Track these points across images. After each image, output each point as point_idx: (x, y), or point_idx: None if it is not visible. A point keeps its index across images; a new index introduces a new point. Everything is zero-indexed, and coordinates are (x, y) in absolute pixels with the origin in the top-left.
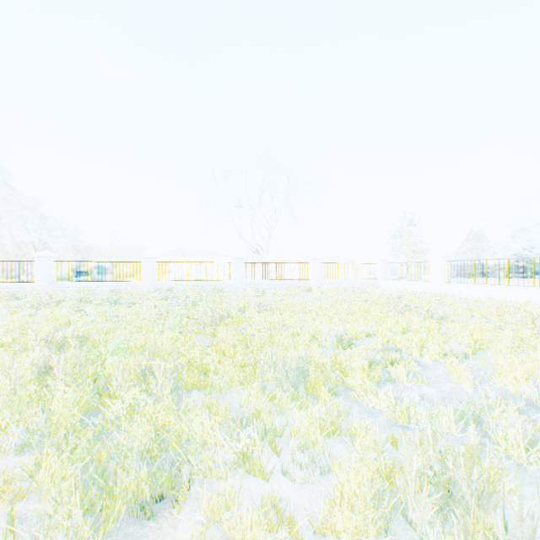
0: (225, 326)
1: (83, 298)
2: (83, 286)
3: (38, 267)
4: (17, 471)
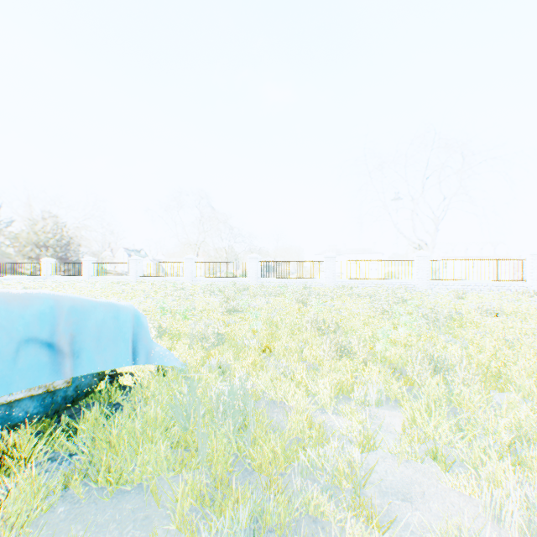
0: (462, 329)
1: (294, 291)
2: (278, 282)
3: (249, 266)
4: (387, 419)
